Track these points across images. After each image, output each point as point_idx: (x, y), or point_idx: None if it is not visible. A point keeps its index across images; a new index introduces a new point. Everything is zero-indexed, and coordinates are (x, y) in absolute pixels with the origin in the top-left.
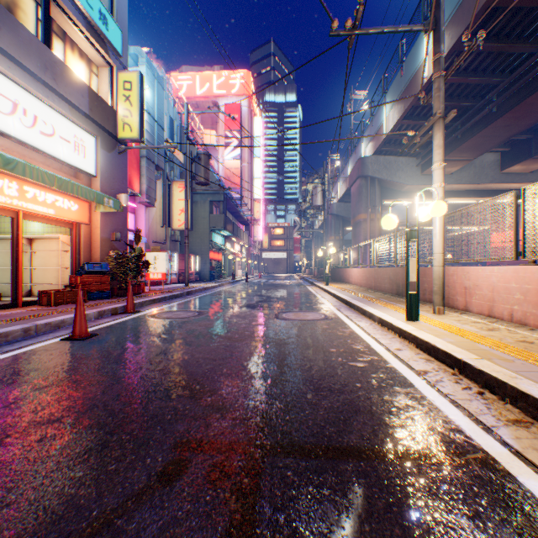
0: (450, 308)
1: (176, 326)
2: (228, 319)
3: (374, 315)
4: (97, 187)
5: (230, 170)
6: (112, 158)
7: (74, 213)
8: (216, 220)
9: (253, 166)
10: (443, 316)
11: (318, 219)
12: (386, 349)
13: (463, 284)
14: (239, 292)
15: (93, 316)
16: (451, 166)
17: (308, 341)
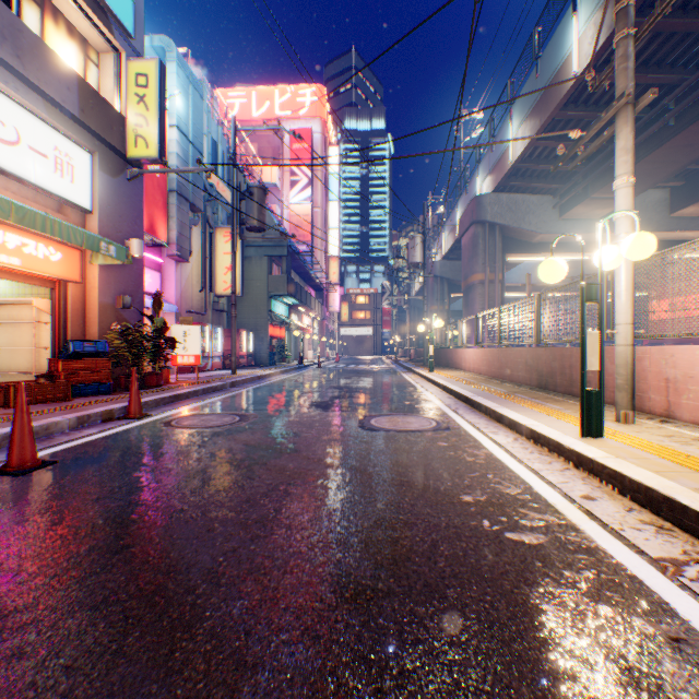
0: (638, 411)
1: (198, 443)
2: (284, 430)
3: (520, 425)
4: (94, 228)
5: (298, 217)
6: (118, 186)
7: (55, 264)
8: (277, 283)
9: (328, 213)
10: (636, 427)
11: (416, 282)
12: (564, 496)
13: (663, 374)
14: (306, 383)
15: (68, 425)
16: (602, 206)
17: (419, 477)
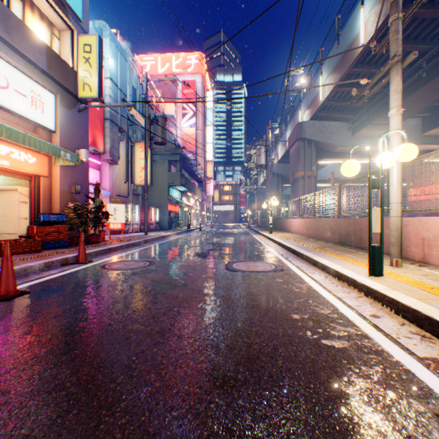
0: (404, 259)
1: (121, 280)
2: (177, 271)
3: (329, 267)
4: (57, 142)
5: (187, 136)
6: (72, 115)
7: (31, 165)
8: (173, 177)
9: (206, 133)
10: (403, 269)
11: (261, 177)
12: (359, 315)
13: (420, 235)
14: (192, 241)
15: (39, 268)
16: (379, 129)
17: (264, 302)
